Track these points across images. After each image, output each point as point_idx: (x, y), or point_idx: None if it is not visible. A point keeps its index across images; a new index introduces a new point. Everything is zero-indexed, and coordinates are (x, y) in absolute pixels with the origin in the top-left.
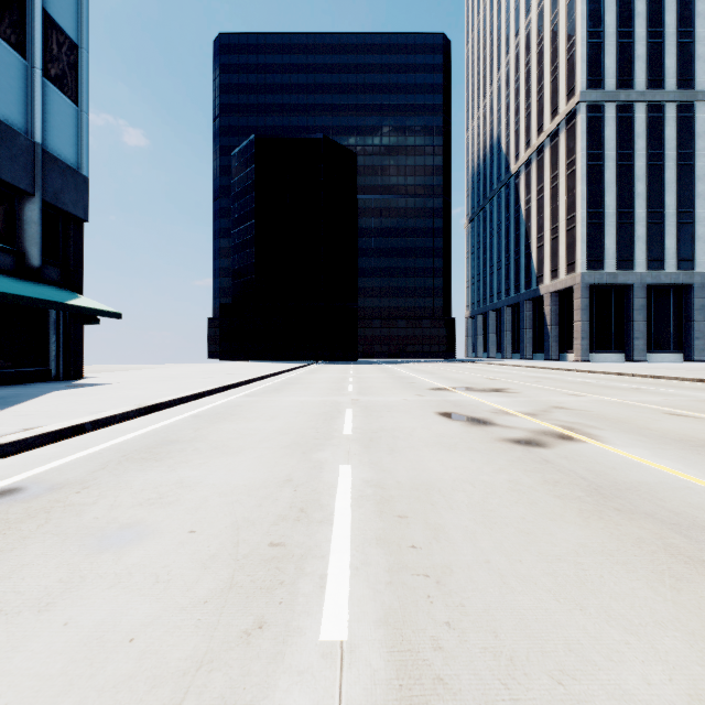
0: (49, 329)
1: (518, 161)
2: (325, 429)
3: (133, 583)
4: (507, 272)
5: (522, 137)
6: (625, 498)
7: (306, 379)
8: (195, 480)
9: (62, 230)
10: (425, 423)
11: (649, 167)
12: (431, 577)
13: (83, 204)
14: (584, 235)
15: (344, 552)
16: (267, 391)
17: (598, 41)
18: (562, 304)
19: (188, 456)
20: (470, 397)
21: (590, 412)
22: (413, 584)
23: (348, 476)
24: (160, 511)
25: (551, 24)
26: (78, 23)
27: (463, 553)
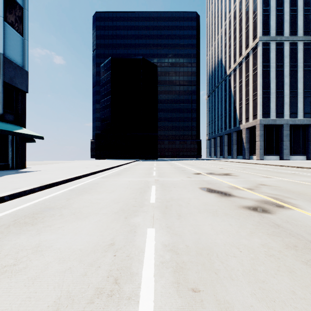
0: (8, 144)
1: (230, 69)
2: (140, 199)
3: None
4: (225, 119)
5: (232, 58)
6: None
7: (133, 168)
8: (48, 244)
9: (15, 97)
10: (195, 195)
11: (290, 71)
12: None
13: (25, 84)
14: (261, 102)
15: None
16: (113, 175)
17: (267, 13)
18: (250, 133)
19: (54, 221)
20: (215, 178)
21: (281, 187)
22: None
23: (152, 240)
24: (4, 282)
25: (245, 6)
26: None
27: None
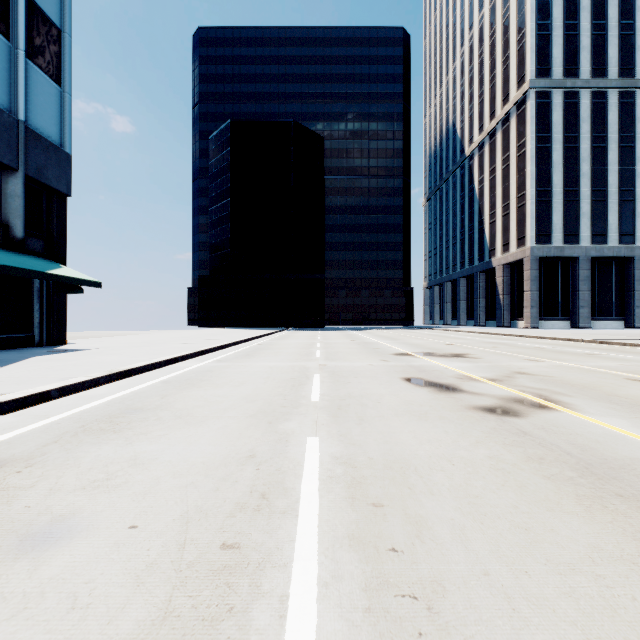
0: (32, 298)
1: (472, 144)
2: (293, 395)
3: (42, 610)
4: (461, 246)
5: (476, 122)
6: (622, 479)
7: (277, 345)
8: (150, 456)
9: (45, 204)
10: (393, 389)
11: (593, 149)
12: (419, 600)
13: (65, 179)
14: (533, 211)
15: (310, 558)
16: (238, 356)
17: (546, 33)
18: (513, 275)
19: (149, 427)
20: (433, 362)
21: (554, 378)
22: (398, 612)
23: (316, 451)
24: (102, 497)
25: (502, 18)
26: (61, 9)
27: (454, 560)
